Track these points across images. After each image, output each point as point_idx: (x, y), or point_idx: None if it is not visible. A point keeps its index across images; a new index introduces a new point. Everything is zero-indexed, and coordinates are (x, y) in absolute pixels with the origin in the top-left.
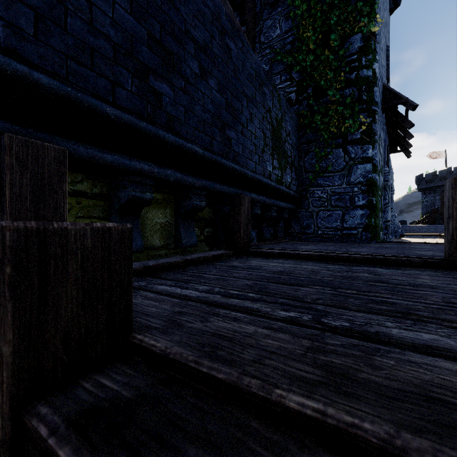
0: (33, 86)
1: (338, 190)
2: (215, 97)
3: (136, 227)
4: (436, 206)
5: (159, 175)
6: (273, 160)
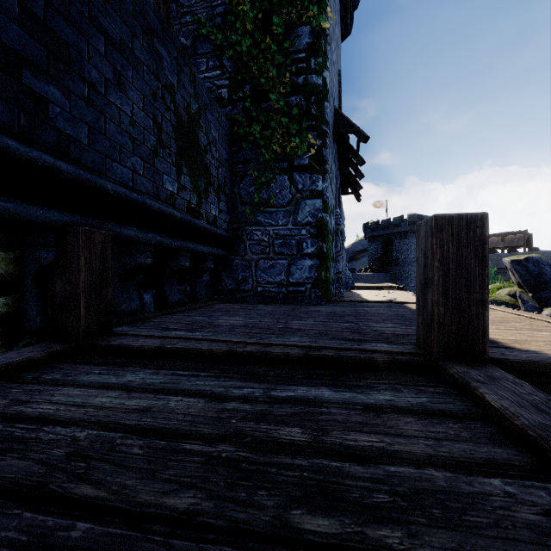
0: None
1: (283, 231)
2: None
3: None
4: (379, 254)
5: None
6: (181, 175)
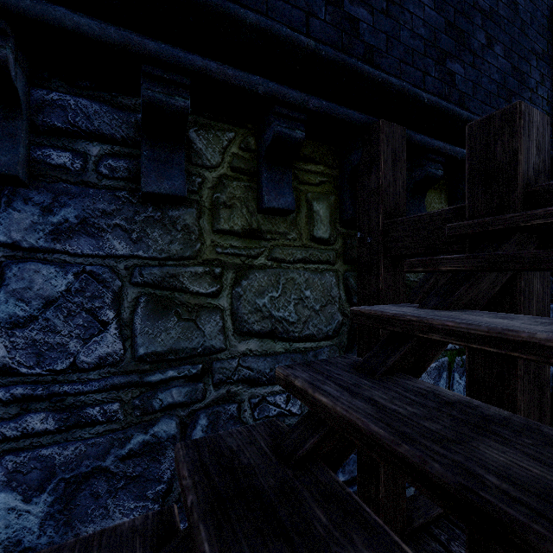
0: (387, 87)
1: None
2: (500, 64)
3: (423, 206)
4: None
5: (450, 152)
6: None
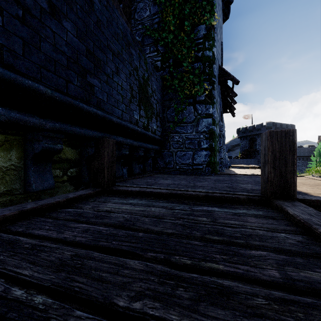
0: None
1: (190, 136)
2: (72, 41)
3: None
4: (247, 147)
5: None
6: (140, 110)
